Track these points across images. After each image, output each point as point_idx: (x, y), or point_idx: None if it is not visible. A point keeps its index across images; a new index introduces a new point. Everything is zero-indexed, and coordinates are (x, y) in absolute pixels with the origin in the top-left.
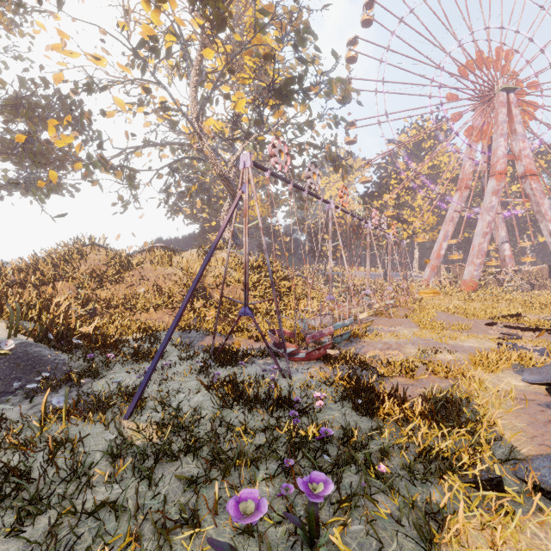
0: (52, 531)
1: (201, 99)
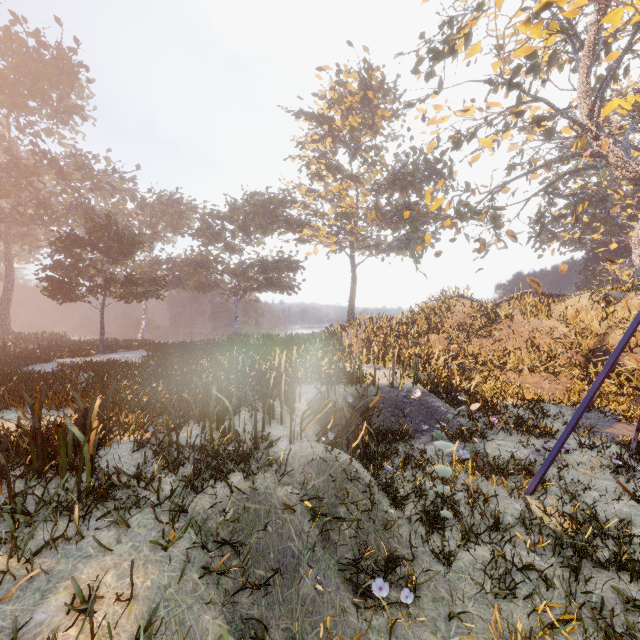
0: (495, 563)
1: (596, 82)
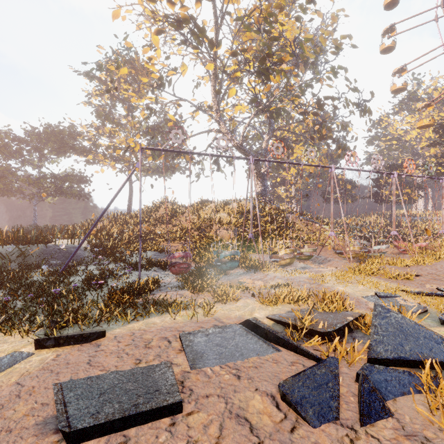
0: None
1: (224, 95)
